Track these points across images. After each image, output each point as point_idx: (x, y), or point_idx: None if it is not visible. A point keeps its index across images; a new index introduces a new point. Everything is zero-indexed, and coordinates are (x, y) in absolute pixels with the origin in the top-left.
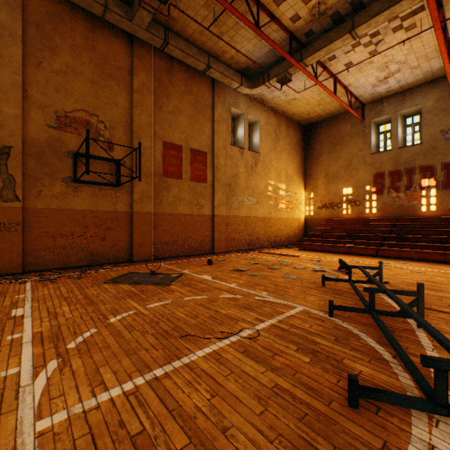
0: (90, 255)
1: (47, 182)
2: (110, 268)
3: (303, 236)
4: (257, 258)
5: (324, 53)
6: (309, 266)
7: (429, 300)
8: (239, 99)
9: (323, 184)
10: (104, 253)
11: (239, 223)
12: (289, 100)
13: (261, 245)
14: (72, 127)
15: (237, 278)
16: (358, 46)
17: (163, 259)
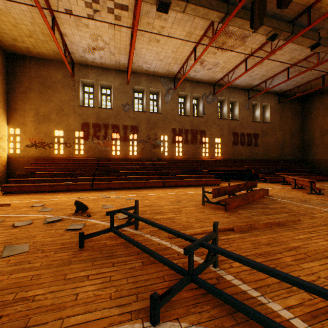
0: None
1: None
2: None
3: (6, 176)
4: None
5: None
6: (37, 217)
7: (171, 225)
8: None
9: (34, 122)
10: None
11: None
12: None
13: None
14: None
15: None
16: None
17: None
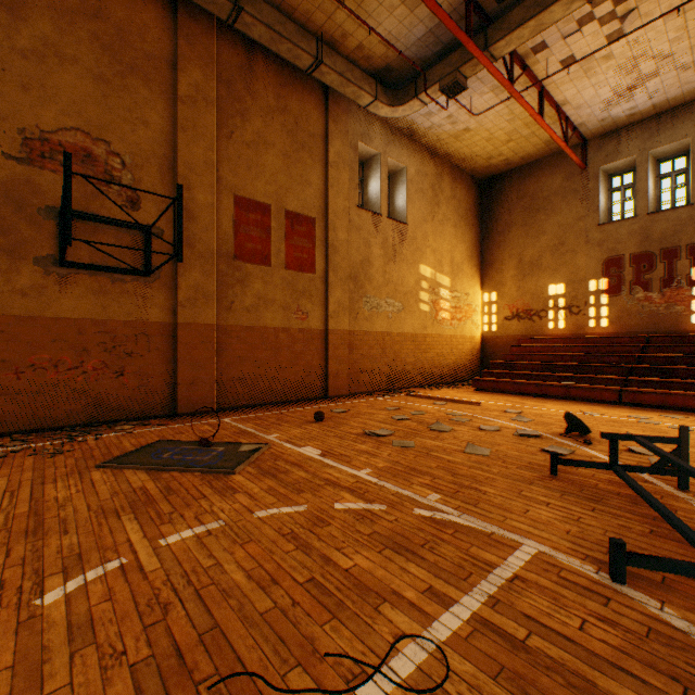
0: (92, 404)
1: (3, 264)
2: (127, 429)
3: (479, 366)
4: (406, 407)
5: (529, 31)
6: (506, 426)
7: None
8: (372, 128)
9: (514, 278)
10: (121, 400)
11: (372, 345)
12: (458, 131)
13: (410, 381)
14: (55, 161)
15: (371, 453)
16: (589, 23)
17: (235, 410)
